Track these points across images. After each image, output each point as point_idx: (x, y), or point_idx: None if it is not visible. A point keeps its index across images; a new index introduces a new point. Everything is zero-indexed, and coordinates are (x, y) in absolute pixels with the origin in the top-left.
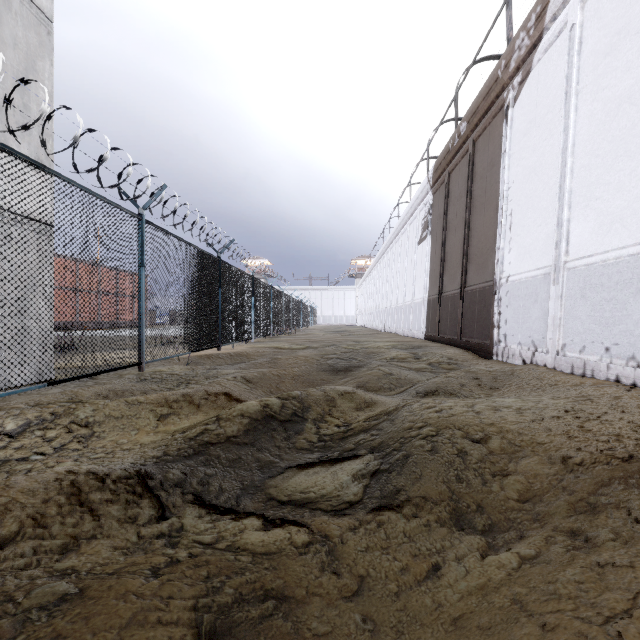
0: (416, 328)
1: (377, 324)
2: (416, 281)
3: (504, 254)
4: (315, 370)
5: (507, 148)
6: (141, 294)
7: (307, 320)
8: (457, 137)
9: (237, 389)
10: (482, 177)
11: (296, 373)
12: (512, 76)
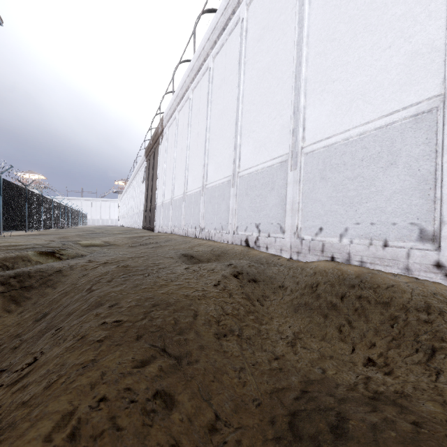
0: (140, 224)
1: (128, 224)
2: (141, 201)
3: (158, 196)
4: (79, 235)
5: (159, 159)
6: (0, 206)
7: (79, 221)
8: (150, 144)
9: (47, 238)
10: (156, 165)
11: (70, 236)
12: (160, 135)
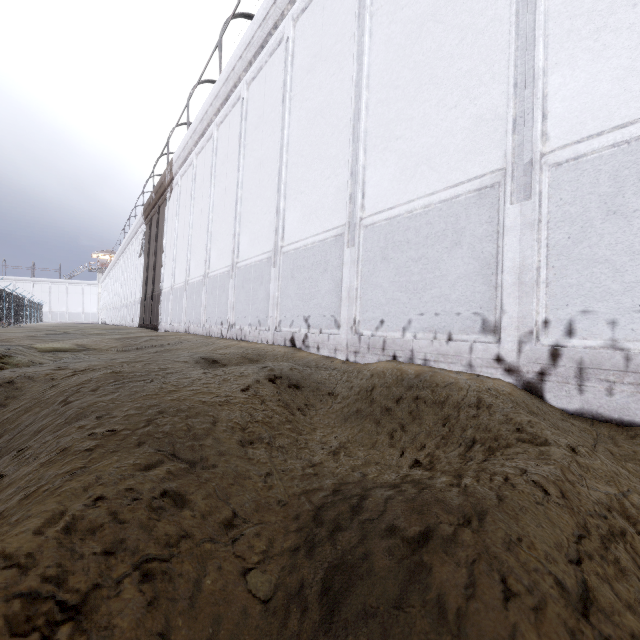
0: (136, 320)
1: (115, 320)
2: (137, 285)
3: (164, 277)
4: (31, 337)
5: (166, 222)
6: None
7: (28, 316)
8: (152, 199)
9: None
10: (161, 230)
11: (16, 338)
12: (168, 186)
